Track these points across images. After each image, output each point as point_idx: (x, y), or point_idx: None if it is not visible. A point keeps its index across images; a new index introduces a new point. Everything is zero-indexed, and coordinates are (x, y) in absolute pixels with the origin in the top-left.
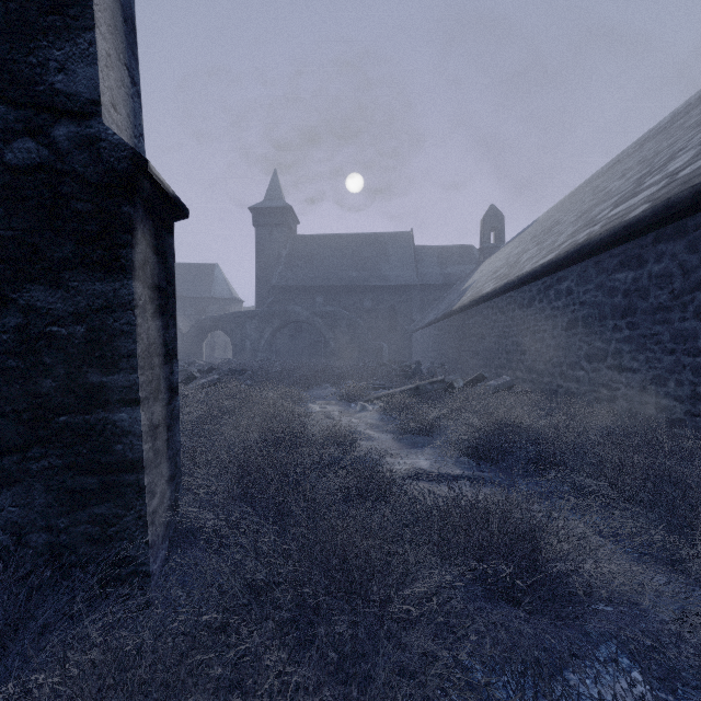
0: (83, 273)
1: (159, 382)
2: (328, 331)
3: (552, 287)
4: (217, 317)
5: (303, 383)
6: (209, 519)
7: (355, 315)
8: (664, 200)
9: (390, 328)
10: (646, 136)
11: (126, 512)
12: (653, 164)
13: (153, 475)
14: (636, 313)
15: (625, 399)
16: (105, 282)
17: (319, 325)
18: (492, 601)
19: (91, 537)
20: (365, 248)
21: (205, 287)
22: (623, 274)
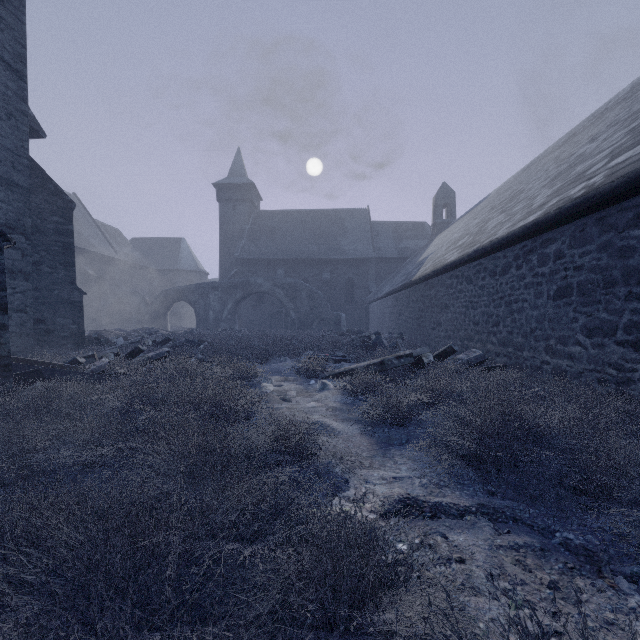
0: None
1: None
2: (288, 302)
3: (535, 251)
4: (181, 288)
5: (261, 356)
6: None
7: (315, 287)
8: None
9: (348, 299)
10: (604, 108)
11: None
12: None
13: None
14: None
15: None
16: None
17: (280, 296)
18: None
19: None
20: (324, 223)
21: (171, 260)
22: None
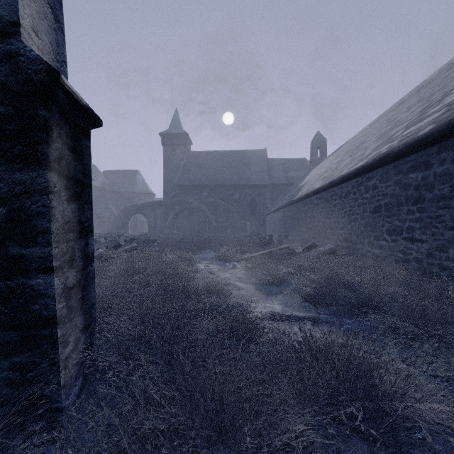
0: (5, 164)
1: (74, 253)
2: (210, 214)
3: (363, 184)
4: (138, 205)
5: (194, 249)
6: (114, 361)
7: (228, 204)
8: (447, 121)
9: (251, 212)
10: (421, 85)
11: (42, 359)
12: (431, 101)
13: (67, 328)
14: (425, 201)
15: (416, 261)
16: (24, 171)
17: (205, 210)
18: (346, 443)
19: (12, 381)
20: (235, 160)
21: (130, 185)
22: (415, 174)
